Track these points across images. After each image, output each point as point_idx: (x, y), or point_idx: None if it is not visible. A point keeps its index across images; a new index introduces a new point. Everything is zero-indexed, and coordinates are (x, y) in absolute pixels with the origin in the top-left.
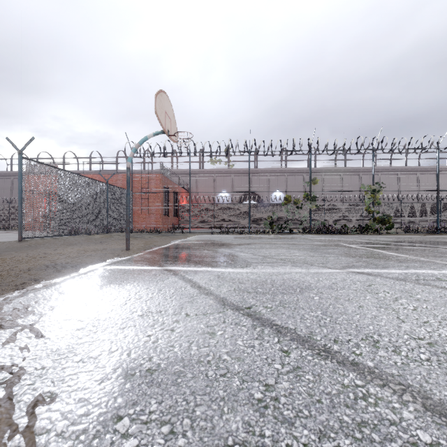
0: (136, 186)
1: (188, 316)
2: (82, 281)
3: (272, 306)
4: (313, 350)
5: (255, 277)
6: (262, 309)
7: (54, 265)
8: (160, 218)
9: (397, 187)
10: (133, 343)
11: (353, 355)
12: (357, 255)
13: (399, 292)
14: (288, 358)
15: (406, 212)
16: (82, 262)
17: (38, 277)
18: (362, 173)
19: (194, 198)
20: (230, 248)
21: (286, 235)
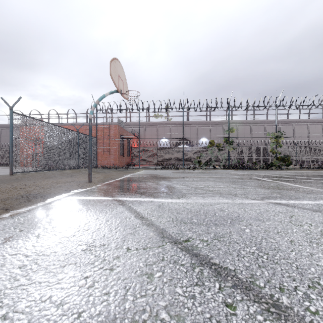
0: (100, 134)
1: (129, 251)
2: (44, 210)
3: (207, 240)
4: (261, 303)
5: (190, 207)
6: (199, 242)
7: (27, 195)
8: (117, 157)
9: (292, 134)
10: (67, 288)
11: (308, 313)
12: (270, 187)
13: (321, 225)
14: (235, 318)
15: (299, 153)
16: (51, 193)
17: (10, 206)
18: (266, 124)
19: (142, 143)
20: (169, 181)
21: (211, 170)
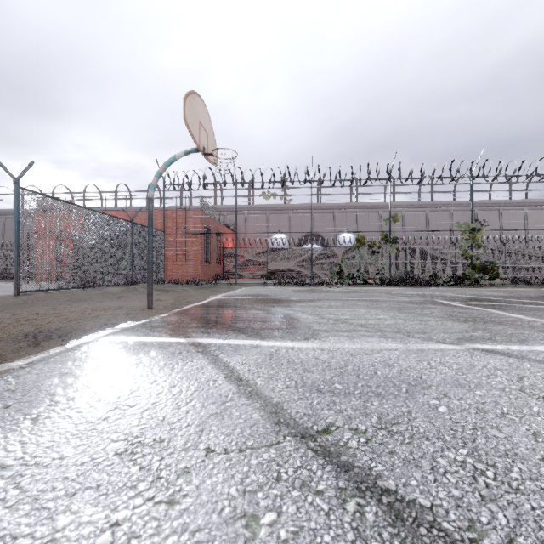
0: (170, 225)
1: (211, 455)
2: (58, 364)
3: (366, 430)
4: None
5: (328, 358)
6: (351, 437)
7: (36, 334)
8: (199, 265)
9: (498, 226)
10: None
11: None
12: (469, 319)
13: None
14: None
15: (511, 258)
16: (78, 329)
17: None
18: (453, 209)
19: (242, 241)
20: (288, 306)
21: (360, 288)
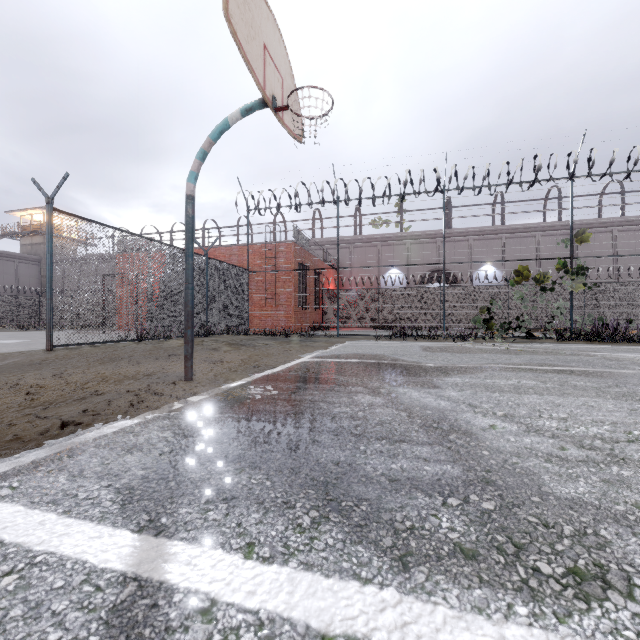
0: (258, 263)
1: None
2: None
3: None
4: None
5: None
6: None
7: None
8: (292, 312)
9: None
10: None
11: None
12: None
13: None
14: None
15: None
16: None
17: None
18: None
19: (347, 281)
20: (430, 386)
21: (527, 344)
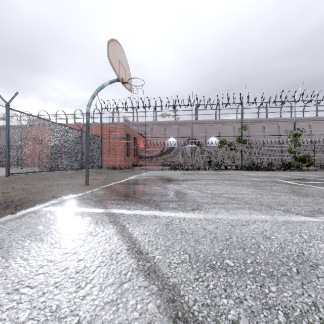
0: (105, 133)
1: None
2: None
3: None
4: None
5: (213, 229)
6: None
7: (1, 204)
8: (123, 157)
9: (309, 133)
10: None
11: None
12: (308, 194)
13: None
14: None
15: (318, 153)
16: (32, 200)
17: None
18: (280, 122)
19: (149, 143)
20: (178, 184)
21: (223, 171)
